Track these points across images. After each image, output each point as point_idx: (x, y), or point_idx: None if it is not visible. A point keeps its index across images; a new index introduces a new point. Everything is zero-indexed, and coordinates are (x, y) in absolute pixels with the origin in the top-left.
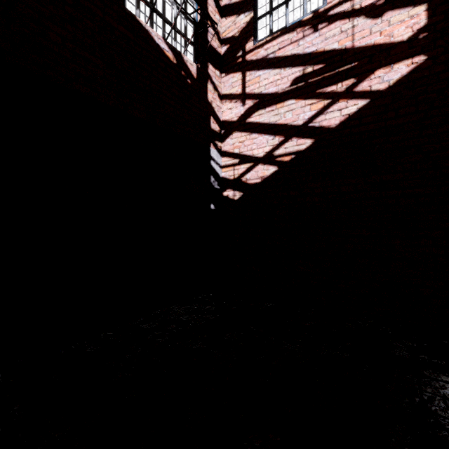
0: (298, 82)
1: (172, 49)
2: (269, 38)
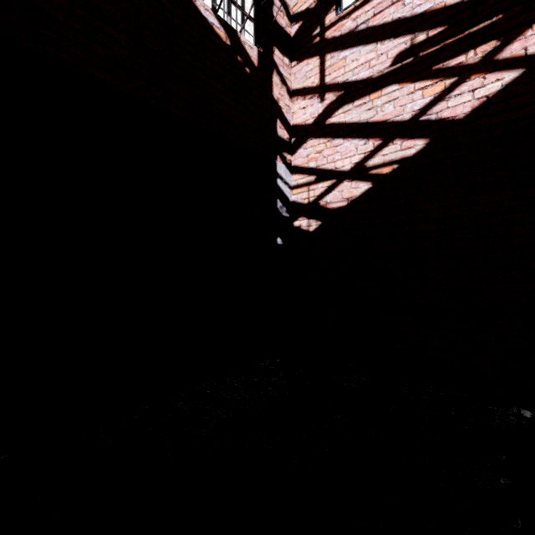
0: (403, 58)
1: (224, 25)
2: (359, 2)
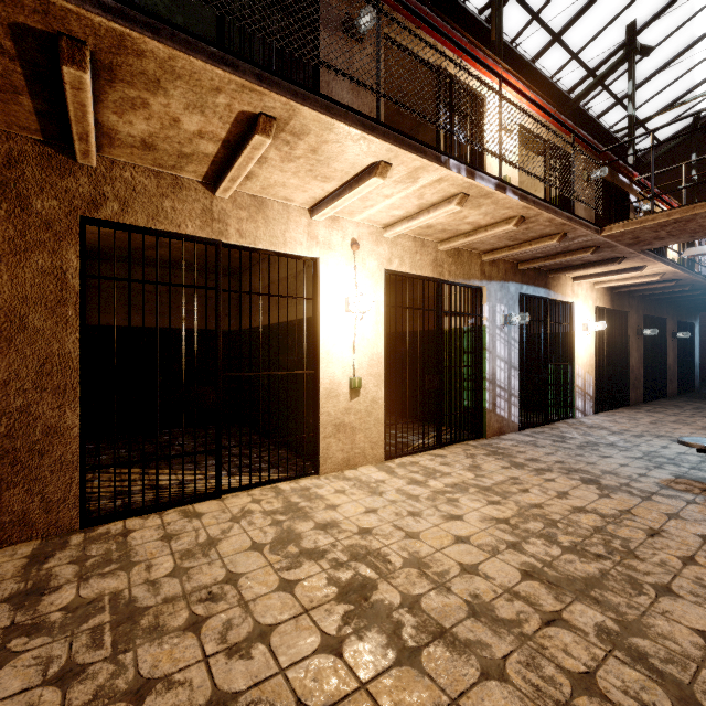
0: None
1: None
2: None
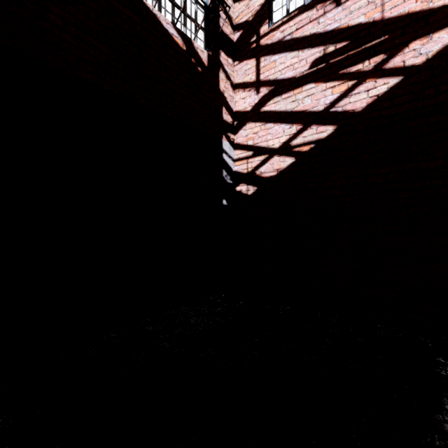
0: (318, 64)
1: (181, 35)
2: (286, 18)
